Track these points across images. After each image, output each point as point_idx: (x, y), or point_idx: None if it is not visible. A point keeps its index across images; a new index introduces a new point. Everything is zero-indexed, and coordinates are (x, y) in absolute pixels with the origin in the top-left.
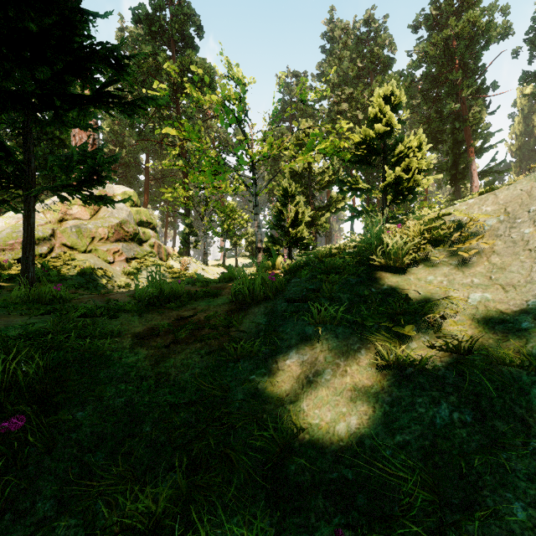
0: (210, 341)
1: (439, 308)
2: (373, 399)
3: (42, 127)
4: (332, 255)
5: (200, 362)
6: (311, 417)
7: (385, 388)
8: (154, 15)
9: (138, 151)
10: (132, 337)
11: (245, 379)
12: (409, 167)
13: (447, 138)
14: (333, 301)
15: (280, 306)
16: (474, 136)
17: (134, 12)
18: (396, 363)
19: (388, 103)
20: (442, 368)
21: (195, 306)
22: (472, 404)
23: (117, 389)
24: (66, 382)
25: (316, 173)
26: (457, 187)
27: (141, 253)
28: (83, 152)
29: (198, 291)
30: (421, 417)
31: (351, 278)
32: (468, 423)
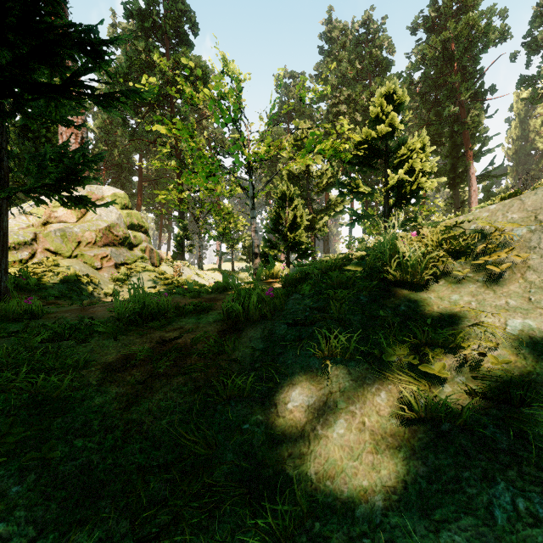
0: (196, 373)
1: (471, 337)
2: (403, 469)
3: (4, 119)
4: (337, 267)
5: (182, 403)
6: (321, 492)
7: (417, 451)
8: (147, 10)
9: (131, 151)
10: (102, 369)
11: (237, 430)
12: (413, 169)
13: (446, 141)
14: (342, 326)
15: (280, 329)
16: (472, 140)
17: (126, 6)
18: (429, 416)
19: (390, 103)
20: (490, 425)
21: (182, 325)
22: (542, 486)
23: (72, 448)
24: (5, 439)
25: (315, 176)
26: (456, 190)
27: (131, 258)
28: (63, 149)
29: (187, 306)
30: (472, 503)
31: (361, 296)
32: (541, 518)
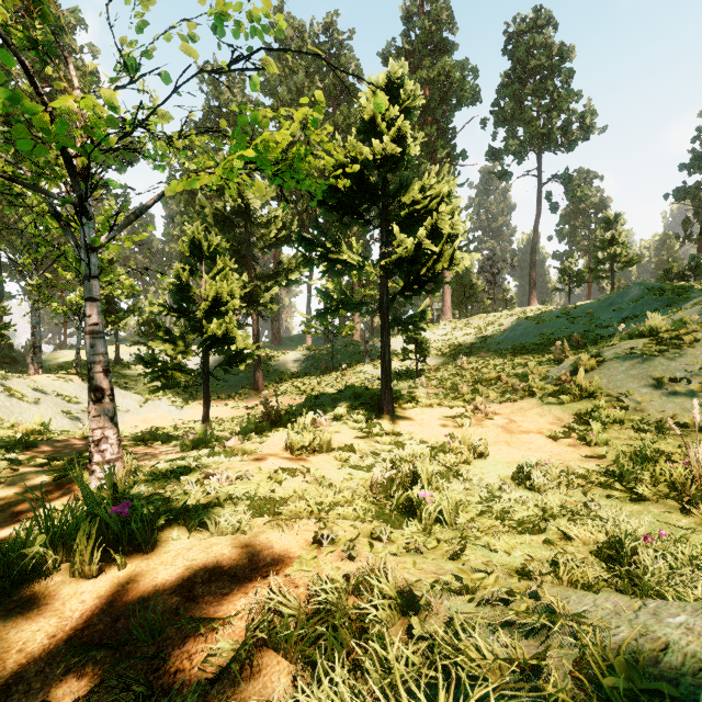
0: None
1: None
2: None
3: None
4: None
5: None
6: None
7: None
8: None
9: None
10: None
11: None
12: (437, 231)
13: None
14: None
15: None
16: None
17: None
18: None
19: (392, 105)
20: None
21: None
22: None
23: None
24: None
25: (259, 223)
26: None
27: None
28: None
29: None
30: None
31: None
32: None
